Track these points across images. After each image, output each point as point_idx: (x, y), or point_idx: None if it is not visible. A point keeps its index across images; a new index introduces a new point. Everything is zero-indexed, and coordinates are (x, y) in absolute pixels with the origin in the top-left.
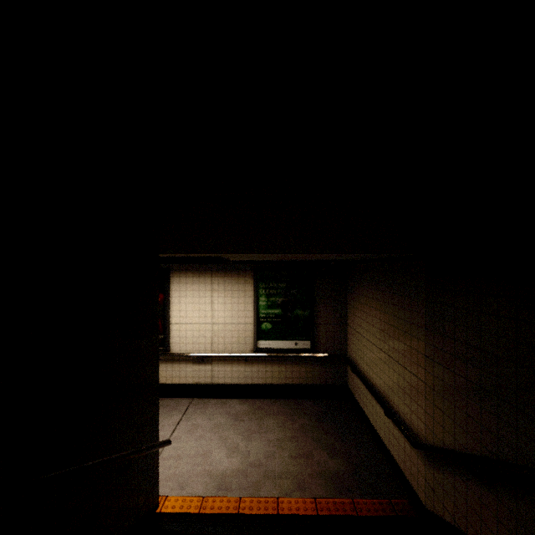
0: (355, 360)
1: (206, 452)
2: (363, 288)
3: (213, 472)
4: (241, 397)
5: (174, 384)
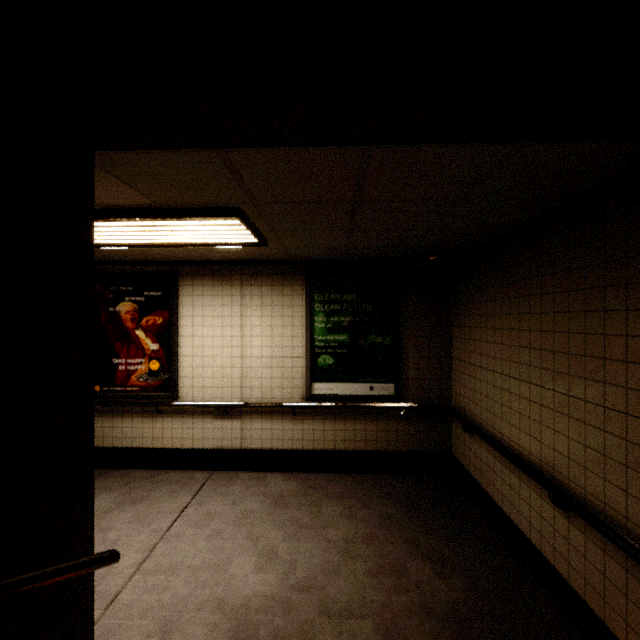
0: (469, 411)
1: (221, 561)
2: (486, 289)
3: (229, 601)
4: (286, 470)
5: (184, 448)
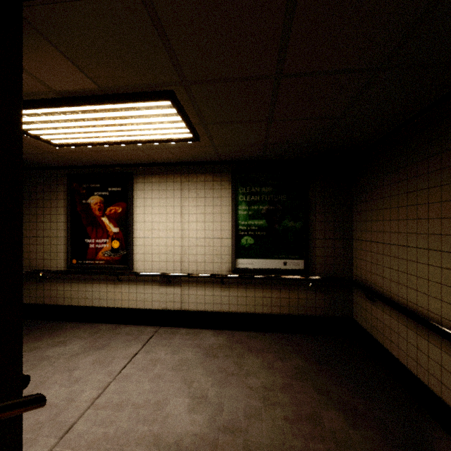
0: (371, 282)
1: (159, 401)
2: (389, 174)
3: (164, 438)
4: (216, 328)
5: (138, 308)
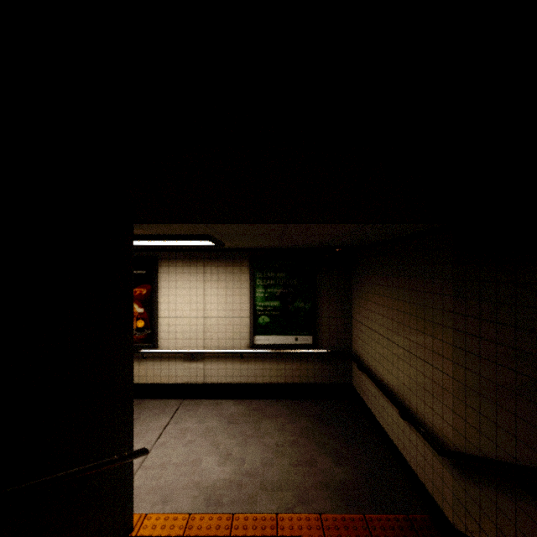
0: (362, 356)
1: (195, 460)
2: (371, 276)
3: (202, 484)
4: (236, 398)
5: (162, 383)
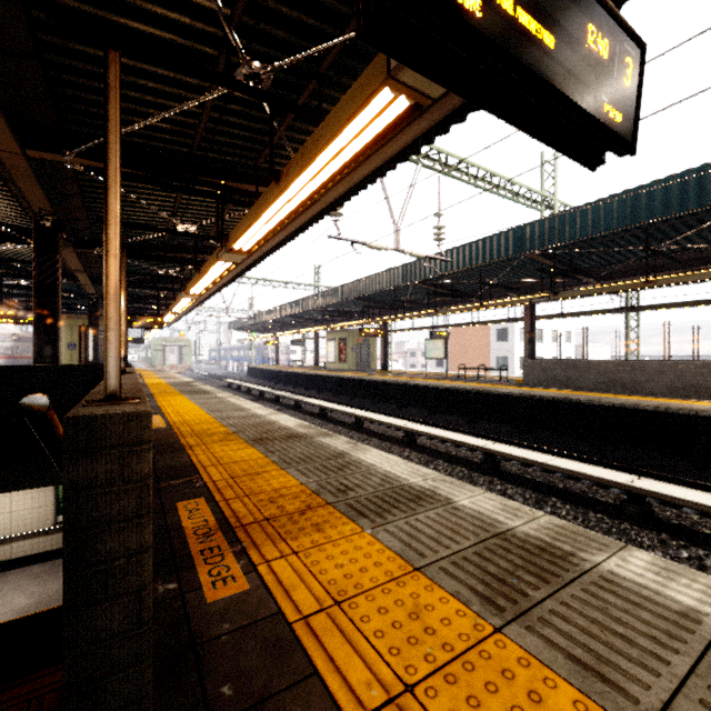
0: None
1: (8, 602)
2: None
3: (15, 609)
4: (42, 562)
5: None
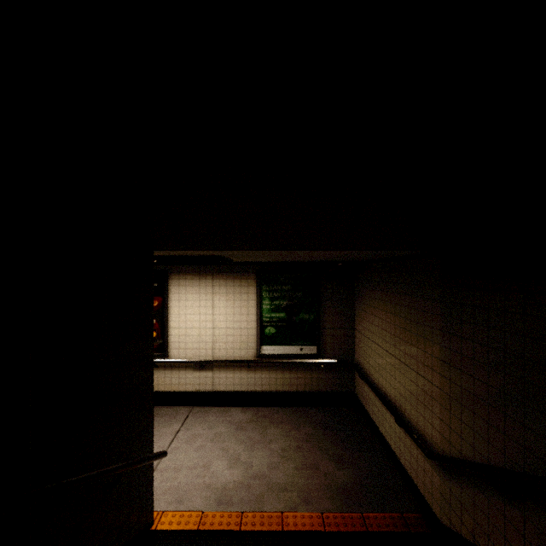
0: (363, 366)
1: (206, 463)
2: (371, 290)
3: (213, 485)
4: (243, 405)
5: (173, 391)
